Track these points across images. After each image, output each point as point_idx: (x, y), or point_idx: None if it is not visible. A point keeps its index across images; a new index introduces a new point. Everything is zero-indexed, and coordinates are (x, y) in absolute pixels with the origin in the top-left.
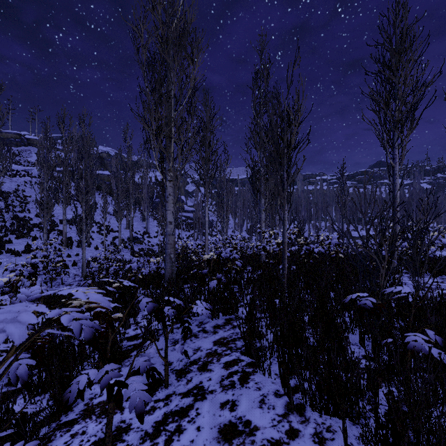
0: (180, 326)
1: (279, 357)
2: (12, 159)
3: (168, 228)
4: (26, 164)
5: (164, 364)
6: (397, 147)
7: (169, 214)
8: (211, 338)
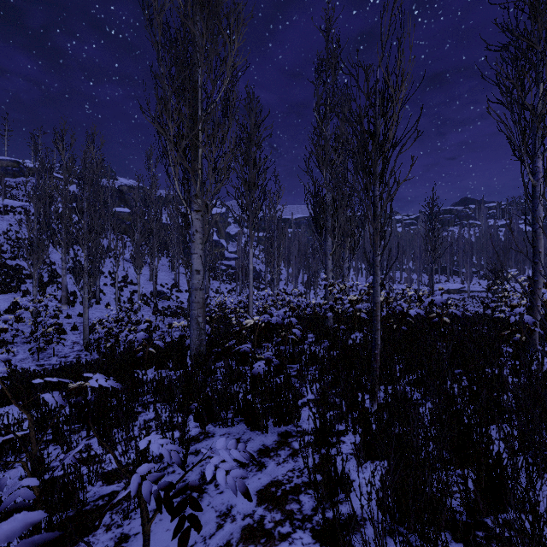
0: (173, 518)
1: None
2: None
3: (194, 280)
4: (25, 199)
5: None
6: (540, 155)
7: (196, 260)
8: (253, 481)
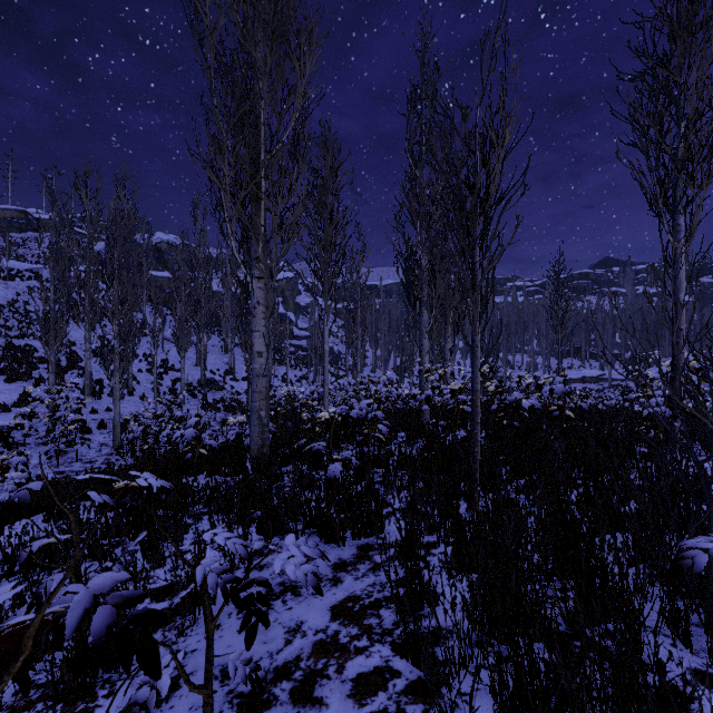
0: (240, 611)
1: (489, 679)
2: (3, 249)
3: (255, 364)
4: (34, 260)
5: (203, 700)
6: (682, 211)
7: (258, 339)
8: (327, 597)
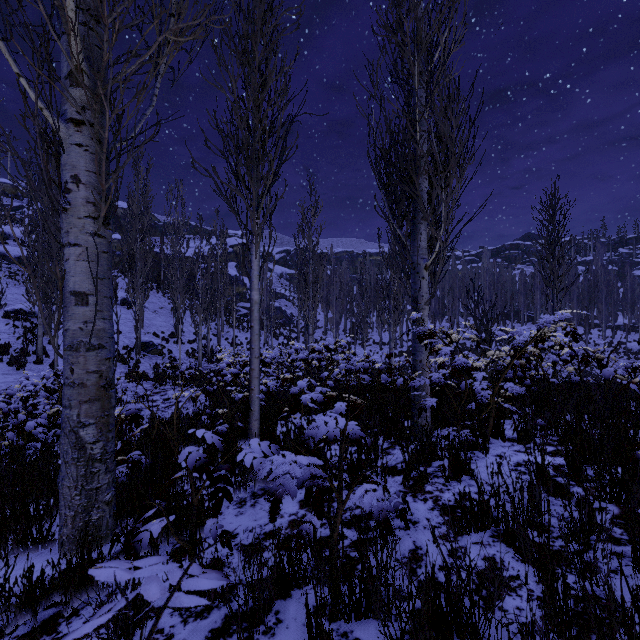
0: None
1: None
2: None
3: (69, 321)
4: None
5: None
6: None
7: (75, 263)
8: None
